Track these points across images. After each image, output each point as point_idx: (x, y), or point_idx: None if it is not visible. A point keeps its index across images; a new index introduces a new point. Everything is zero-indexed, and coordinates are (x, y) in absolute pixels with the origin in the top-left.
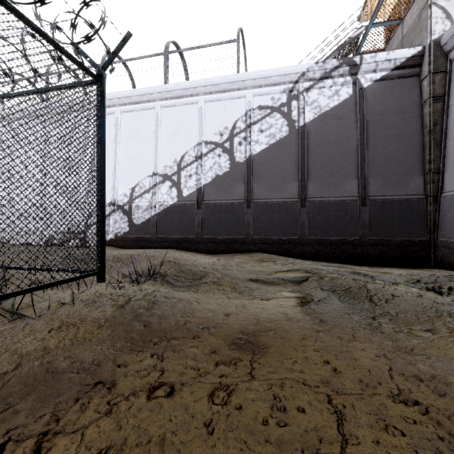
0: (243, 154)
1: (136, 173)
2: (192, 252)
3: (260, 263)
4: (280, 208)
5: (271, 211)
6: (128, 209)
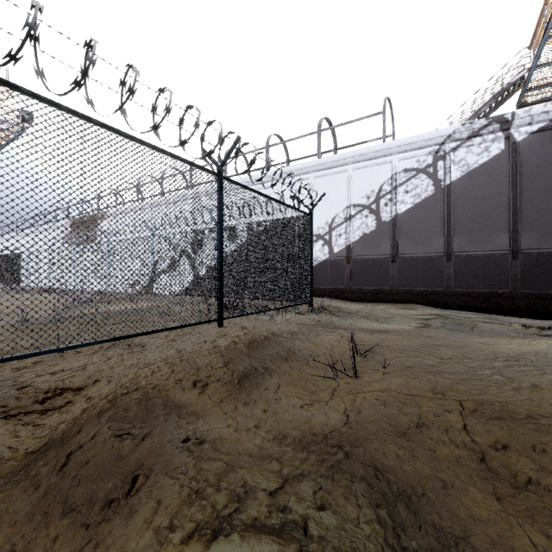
0: (389, 214)
1: None
2: (342, 301)
3: (403, 310)
4: (425, 262)
5: (416, 265)
6: None
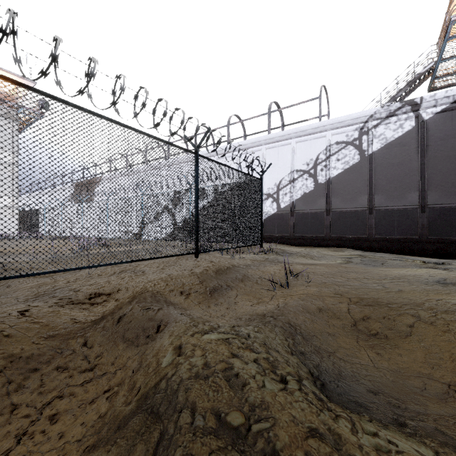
0: (324, 177)
1: None
2: (287, 245)
3: (334, 252)
4: (352, 215)
5: (345, 217)
6: None
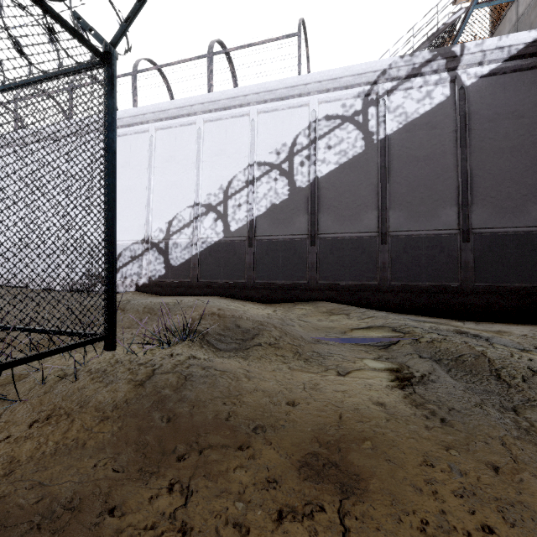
0: (306, 177)
1: (174, 203)
2: (242, 301)
3: (329, 316)
4: (354, 245)
5: (342, 249)
6: (164, 247)
